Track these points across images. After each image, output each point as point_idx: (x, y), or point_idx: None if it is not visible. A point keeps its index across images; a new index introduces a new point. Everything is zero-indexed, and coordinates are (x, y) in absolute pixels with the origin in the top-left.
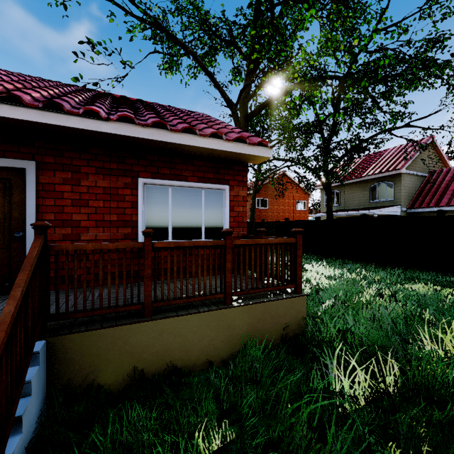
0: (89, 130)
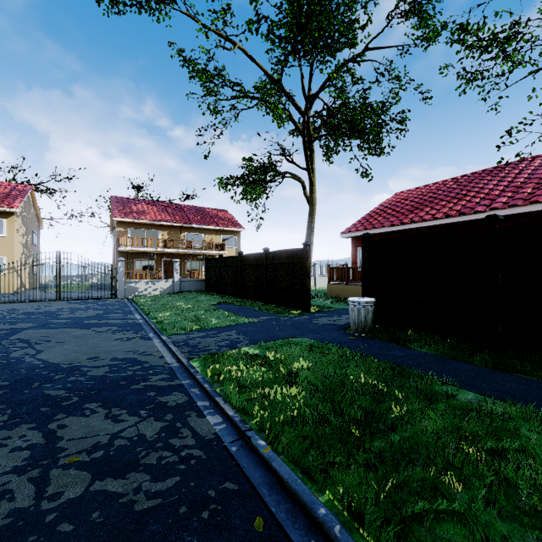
0: (476, 219)
